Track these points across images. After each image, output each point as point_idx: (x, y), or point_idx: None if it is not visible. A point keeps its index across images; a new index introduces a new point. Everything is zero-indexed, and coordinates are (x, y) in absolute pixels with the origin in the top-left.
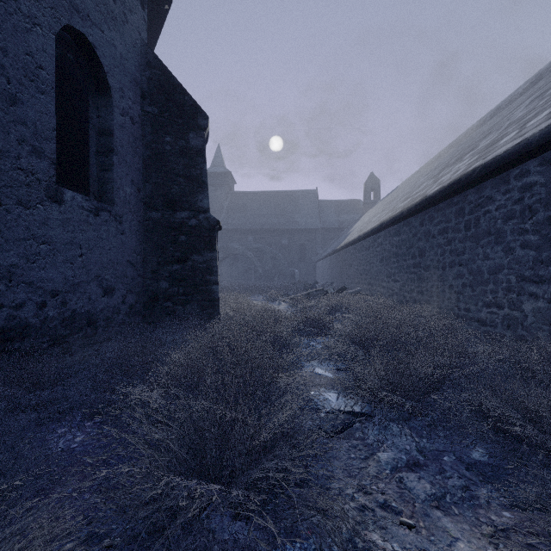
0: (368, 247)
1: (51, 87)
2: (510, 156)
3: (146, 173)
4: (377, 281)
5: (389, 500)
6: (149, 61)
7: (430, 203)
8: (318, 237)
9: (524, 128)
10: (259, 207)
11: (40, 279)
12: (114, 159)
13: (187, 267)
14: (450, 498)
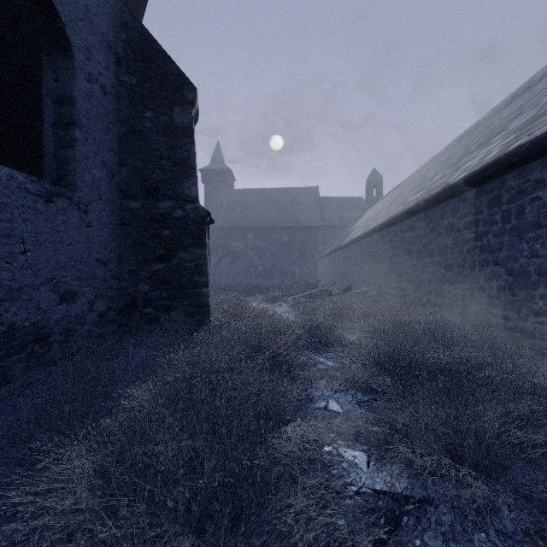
0: (376, 244)
1: None
2: None
3: (122, 155)
4: (386, 281)
5: None
6: (125, 21)
7: (455, 192)
8: (319, 234)
9: None
10: (259, 205)
11: None
12: (77, 134)
13: (171, 266)
14: None
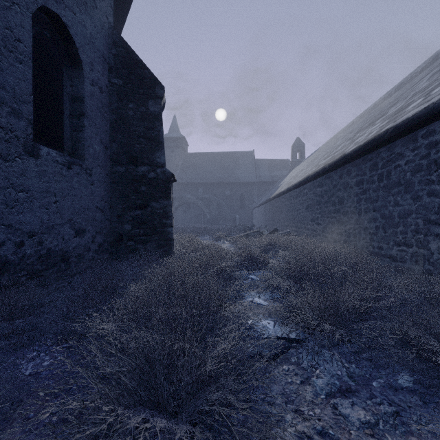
0: (296, 196)
1: (28, 58)
2: (418, 118)
3: (113, 134)
4: (303, 224)
5: (326, 427)
6: (115, 41)
7: (348, 160)
8: (254, 189)
9: (429, 95)
10: (207, 165)
11: (19, 222)
12: (85, 122)
13: (146, 212)
14: (383, 426)
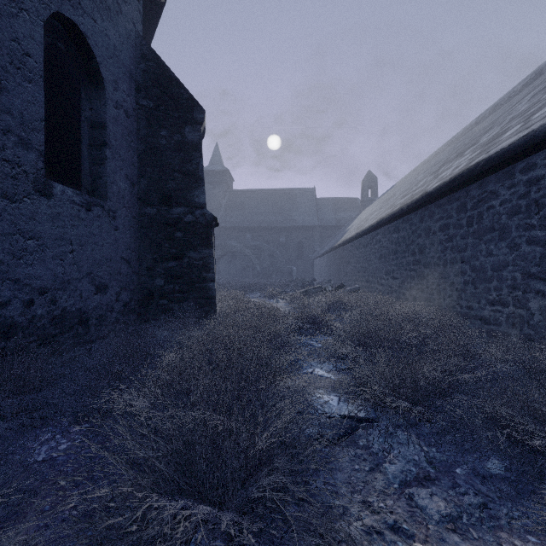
0: (367, 244)
1: (39, 76)
2: (515, 149)
3: (141, 168)
4: (376, 279)
5: (399, 521)
6: (144, 53)
7: (431, 199)
8: (315, 234)
9: (530, 121)
10: (257, 205)
11: (28, 276)
12: (108, 153)
13: (183, 264)
14: (467, 519)
